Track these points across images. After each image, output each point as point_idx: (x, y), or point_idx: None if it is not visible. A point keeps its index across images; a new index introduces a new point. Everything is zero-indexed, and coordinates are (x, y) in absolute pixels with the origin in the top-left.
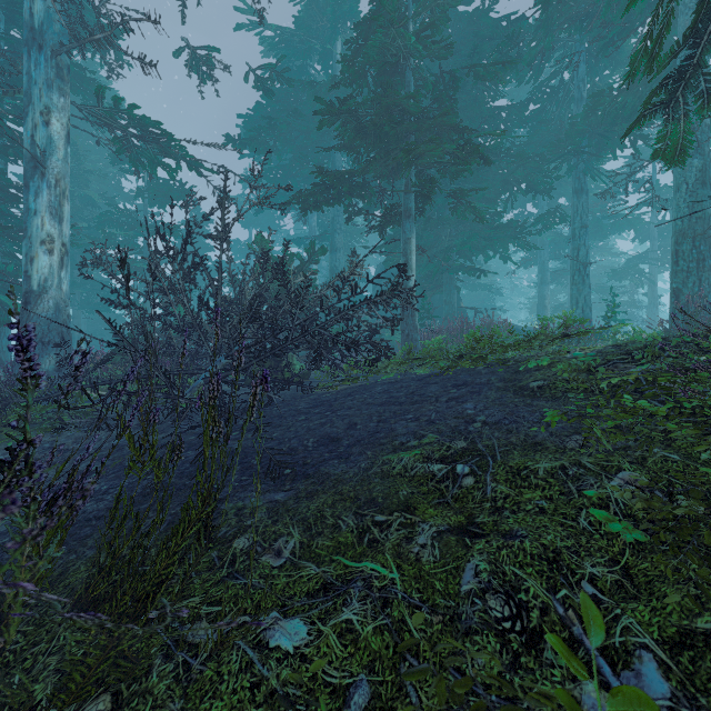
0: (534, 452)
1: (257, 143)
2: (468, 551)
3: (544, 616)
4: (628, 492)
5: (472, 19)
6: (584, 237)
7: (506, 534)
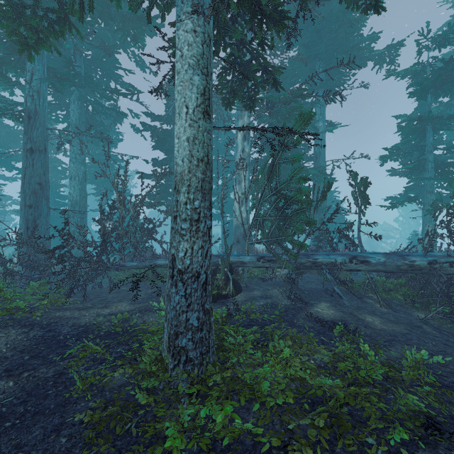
0: None
1: None
2: None
3: None
4: None
5: None
6: None
7: None
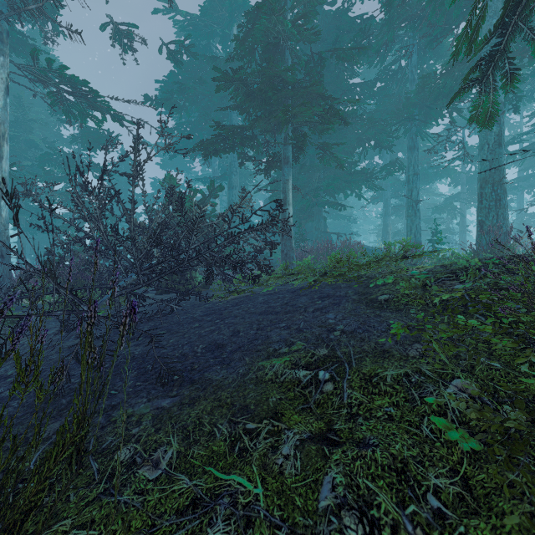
0: (383, 359)
1: (170, 103)
2: (326, 462)
3: (395, 534)
4: (463, 402)
5: (335, 16)
6: (416, 181)
7: (359, 443)
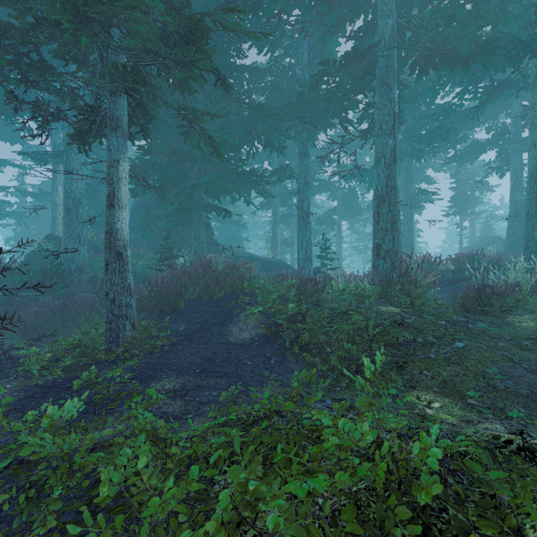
0: None
1: None
2: None
3: None
4: None
5: None
6: (307, 192)
7: None
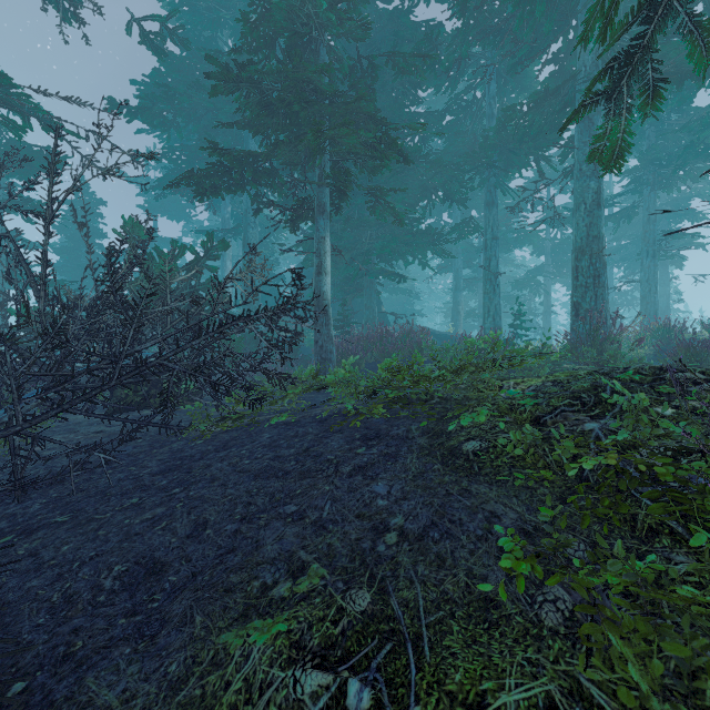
0: (488, 632)
1: (150, 114)
2: None
3: None
4: None
5: (392, 17)
6: (495, 248)
7: None
